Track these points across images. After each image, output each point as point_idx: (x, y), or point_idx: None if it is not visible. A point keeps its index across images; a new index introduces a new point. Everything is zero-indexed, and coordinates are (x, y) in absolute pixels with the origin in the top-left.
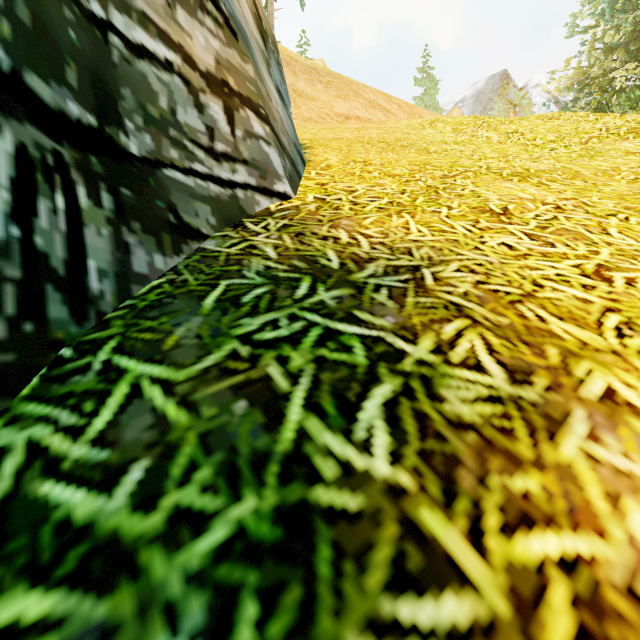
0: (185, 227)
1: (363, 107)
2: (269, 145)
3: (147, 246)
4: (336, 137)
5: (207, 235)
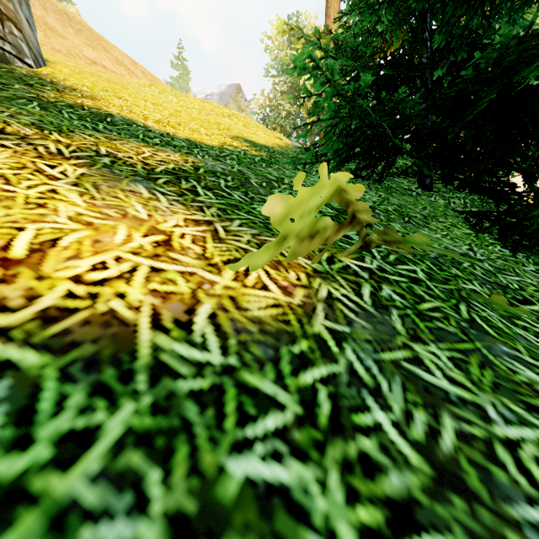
0: None
1: (110, 61)
2: (22, 42)
3: None
4: (76, 67)
5: None
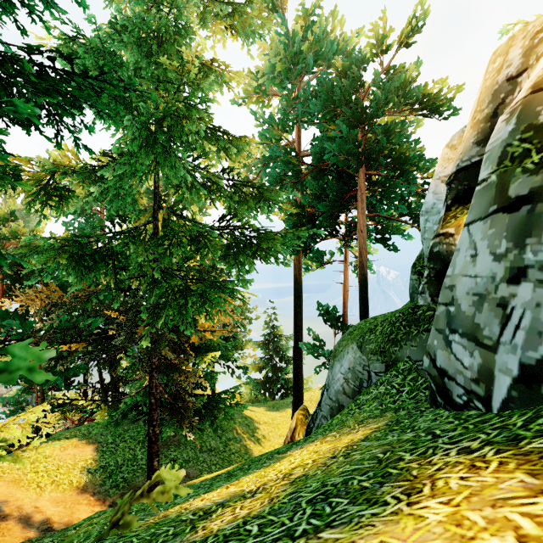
0: None
1: None
2: None
3: None
4: None
5: None
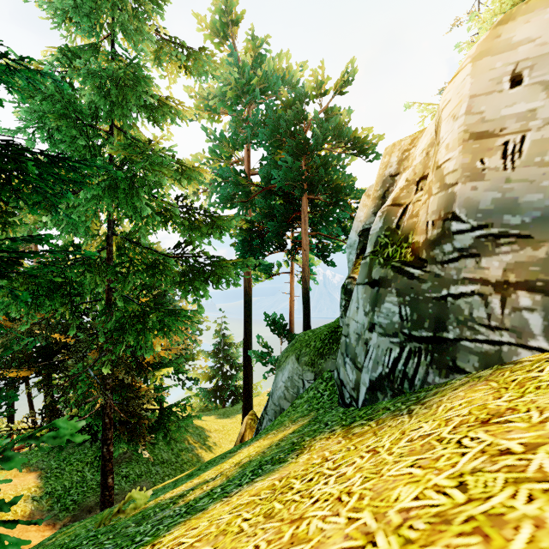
0: (456, 367)
1: None
2: (532, 311)
3: (435, 373)
4: None
5: (468, 371)
